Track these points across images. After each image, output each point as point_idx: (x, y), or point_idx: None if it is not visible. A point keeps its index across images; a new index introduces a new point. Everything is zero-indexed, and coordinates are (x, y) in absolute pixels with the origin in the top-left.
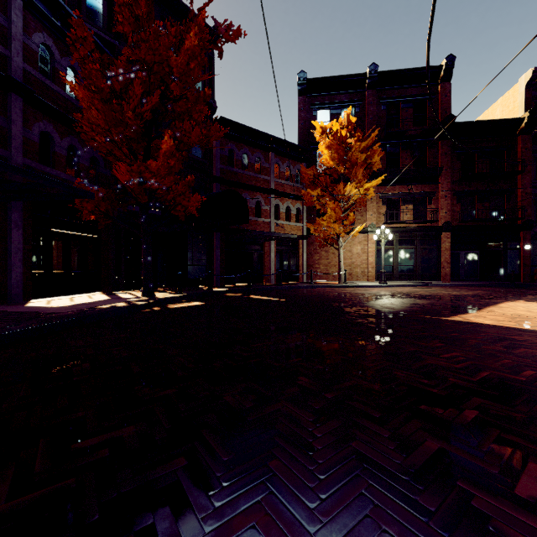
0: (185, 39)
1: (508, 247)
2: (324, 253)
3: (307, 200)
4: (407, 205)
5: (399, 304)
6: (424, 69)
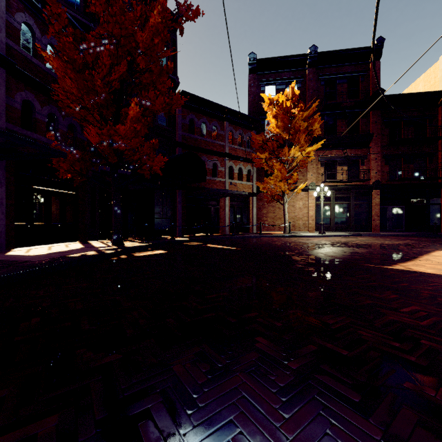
0: (150, 17)
1: (431, 203)
2: (271, 208)
3: (257, 162)
4: (342, 166)
5: (341, 252)
6: (358, 49)
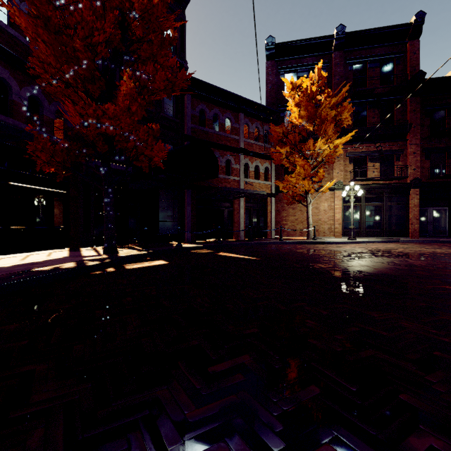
0: None
1: None
2: (291, 210)
3: (276, 158)
4: (374, 162)
5: (393, 265)
6: (393, 27)
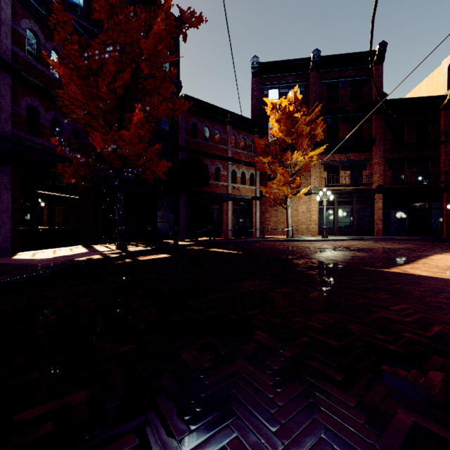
0: (154, 24)
1: (433, 207)
2: (274, 212)
3: (259, 167)
4: (345, 170)
5: (342, 256)
6: (360, 53)
